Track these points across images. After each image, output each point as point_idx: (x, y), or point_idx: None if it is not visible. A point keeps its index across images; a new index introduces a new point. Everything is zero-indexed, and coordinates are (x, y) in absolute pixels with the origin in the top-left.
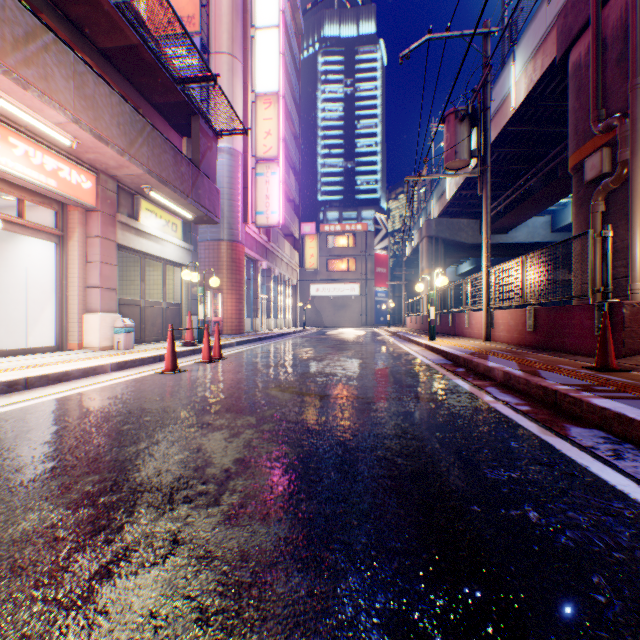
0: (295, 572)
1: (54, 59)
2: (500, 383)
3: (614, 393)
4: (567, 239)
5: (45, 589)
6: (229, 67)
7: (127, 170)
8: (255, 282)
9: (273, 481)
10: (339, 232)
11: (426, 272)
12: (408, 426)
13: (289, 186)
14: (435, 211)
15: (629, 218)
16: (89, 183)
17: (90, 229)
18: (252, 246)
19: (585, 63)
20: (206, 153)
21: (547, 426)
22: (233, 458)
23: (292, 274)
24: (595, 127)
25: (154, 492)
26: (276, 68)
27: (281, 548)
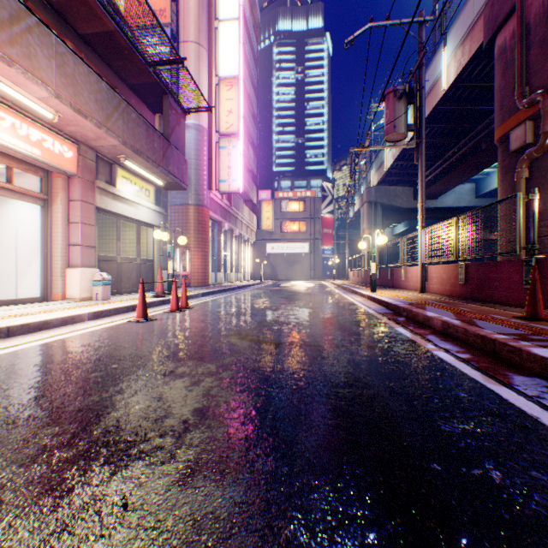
0: None
1: (37, 40)
2: (439, 331)
3: None
4: (496, 202)
5: None
6: (196, 54)
7: (104, 141)
8: (218, 241)
9: (230, 434)
10: (291, 198)
11: (366, 232)
12: (359, 374)
13: (248, 158)
14: (374, 180)
15: None
16: (71, 153)
17: (72, 194)
18: (216, 210)
19: (510, 46)
20: (175, 128)
21: (490, 374)
22: (192, 408)
23: (251, 234)
24: (520, 102)
25: (110, 446)
26: (237, 55)
27: (236, 516)
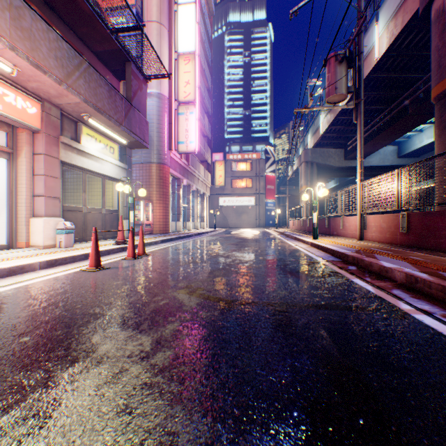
0: None
1: None
2: (402, 284)
3: None
4: None
5: None
6: (158, 32)
7: (66, 99)
8: (178, 195)
9: None
10: (240, 160)
11: (304, 188)
12: (340, 359)
13: (204, 125)
14: (311, 143)
15: None
16: (34, 109)
17: (36, 148)
18: (175, 168)
19: None
20: (137, 92)
21: None
22: None
23: (206, 189)
24: None
25: None
26: (193, 34)
27: None
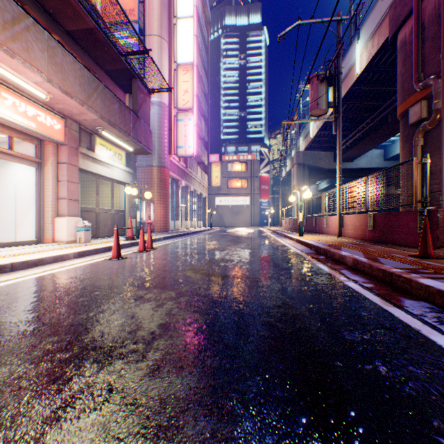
0: (201, 417)
1: (33, 37)
2: (350, 267)
3: (434, 274)
4: (397, 164)
5: (6, 431)
6: (158, 45)
7: (86, 116)
8: (177, 195)
9: (186, 341)
10: (235, 161)
11: (296, 188)
12: (286, 299)
13: (201, 128)
14: (302, 146)
15: (441, 149)
16: (59, 125)
17: (60, 158)
18: (175, 170)
19: (409, 40)
20: (142, 105)
21: (387, 299)
22: (157, 323)
23: (203, 190)
24: (416, 85)
25: (97, 350)
26: (191, 46)
27: (191, 396)
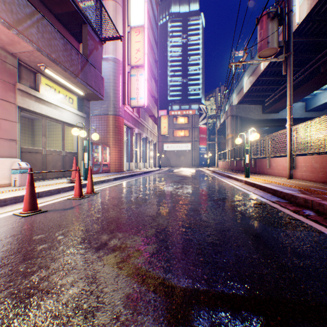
0: None
1: None
2: None
3: None
4: None
5: None
6: (113, 8)
7: (19, 46)
8: (131, 141)
9: None
10: (179, 115)
11: (230, 136)
12: None
13: (151, 87)
14: (235, 100)
15: None
16: None
17: None
18: (128, 119)
19: None
20: (93, 51)
21: None
22: None
23: (153, 137)
24: None
25: None
26: (143, 10)
27: None
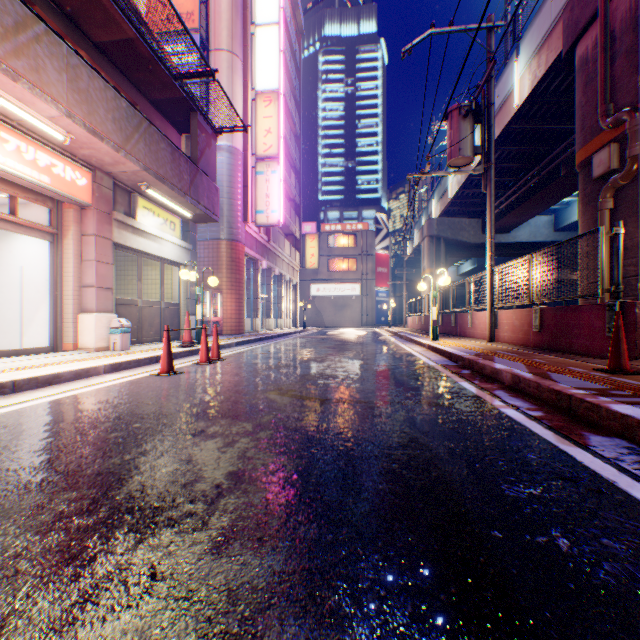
0: (291, 619)
1: (46, 50)
2: (508, 386)
3: (633, 398)
4: (576, 237)
5: None
6: (229, 64)
7: (123, 167)
8: (255, 282)
9: (268, 499)
10: (340, 232)
11: (427, 272)
12: (415, 434)
13: (289, 185)
14: (437, 210)
15: (639, 215)
16: (84, 180)
17: (85, 227)
18: (252, 245)
19: (592, 57)
20: (205, 150)
21: (564, 434)
22: (226, 471)
23: (292, 274)
24: (603, 122)
25: (135, 513)
26: (276, 65)
27: (275, 586)
